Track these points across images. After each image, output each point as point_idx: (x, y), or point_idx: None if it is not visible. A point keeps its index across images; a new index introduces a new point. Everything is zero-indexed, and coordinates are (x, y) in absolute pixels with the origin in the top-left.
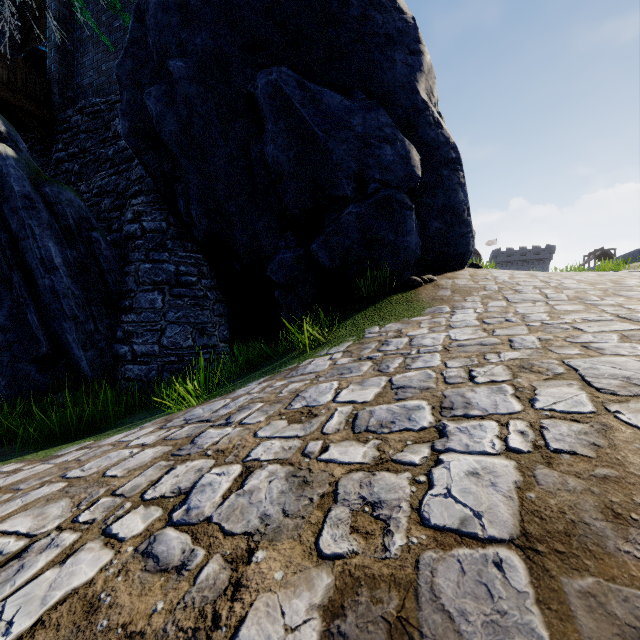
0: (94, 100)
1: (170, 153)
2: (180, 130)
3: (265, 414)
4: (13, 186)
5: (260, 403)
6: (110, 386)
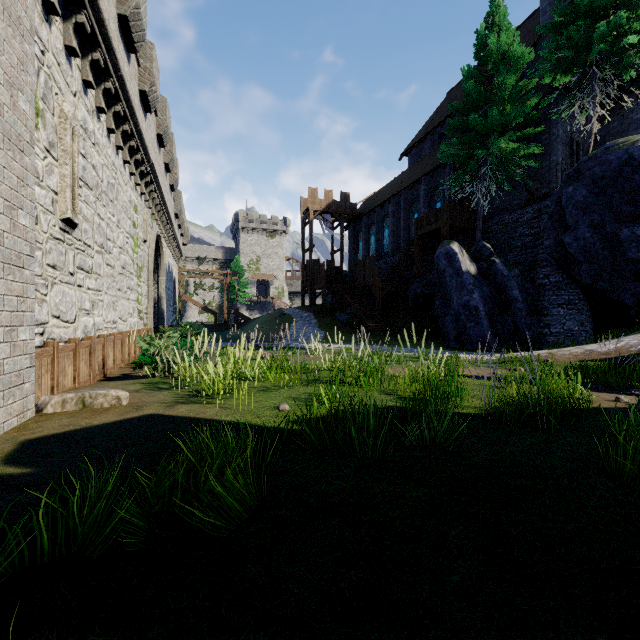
0: (504, 217)
1: (573, 256)
2: (579, 248)
3: (639, 337)
4: (503, 273)
5: (635, 337)
6: (537, 345)
